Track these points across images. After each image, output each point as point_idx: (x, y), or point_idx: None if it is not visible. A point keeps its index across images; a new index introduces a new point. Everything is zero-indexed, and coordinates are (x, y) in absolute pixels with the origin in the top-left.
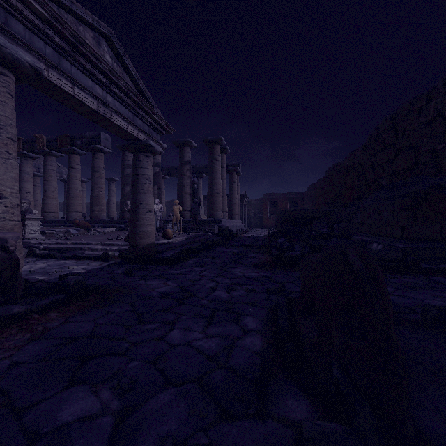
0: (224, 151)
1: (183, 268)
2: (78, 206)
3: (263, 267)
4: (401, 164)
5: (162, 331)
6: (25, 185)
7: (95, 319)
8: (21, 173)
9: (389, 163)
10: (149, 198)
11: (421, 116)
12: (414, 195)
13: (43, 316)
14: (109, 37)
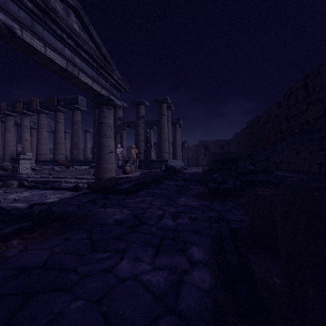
0: (169, 108)
1: (137, 198)
2: (62, 150)
3: (202, 198)
4: (312, 115)
5: (112, 261)
6: (24, 135)
7: (53, 247)
8: (22, 126)
9: (301, 114)
10: (110, 142)
11: None
12: None
13: (5, 244)
14: (76, 9)
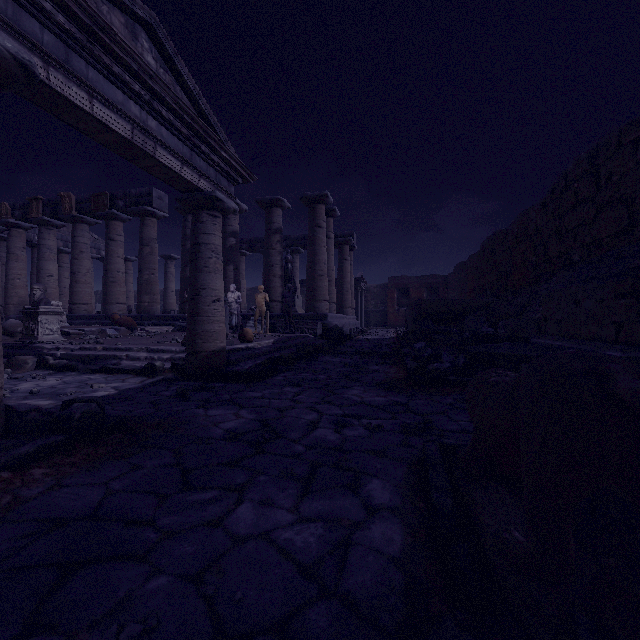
0: (330, 214)
1: (267, 388)
2: (120, 295)
3: (394, 388)
4: (606, 228)
5: (222, 506)
6: (46, 266)
7: (109, 481)
8: (41, 248)
9: (586, 226)
10: (216, 281)
11: (639, 151)
12: (638, 273)
13: (19, 475)
14: (151, 26)
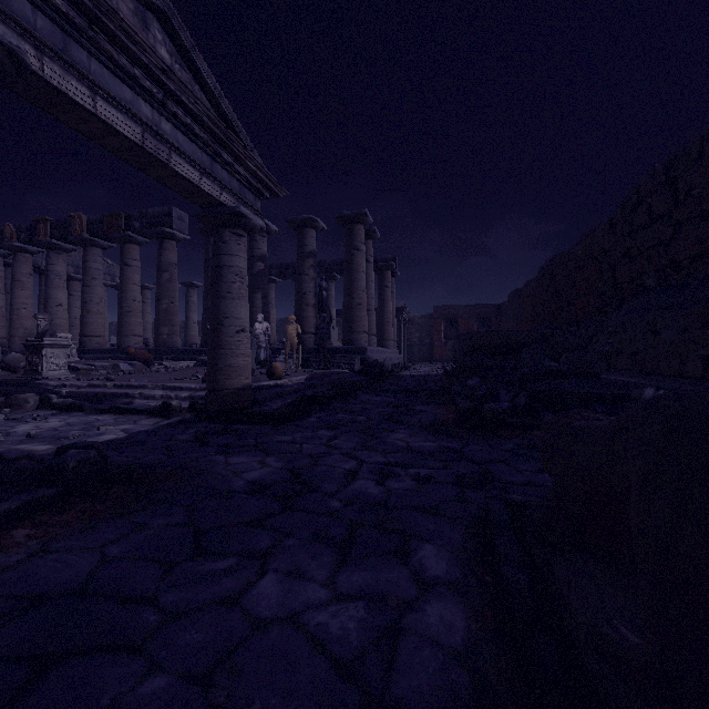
0: (370, 235)
1: (299, 431)
2: (136, 327)
3: (444, 432)
4: (685, 248)
5: (241, 578)
6: (54, 294)
7: (106, 544)
8: (49, 274)
9: (662, 247)
10: (241, 308)
11: None
12: None
13: None
14: (165, 14)
